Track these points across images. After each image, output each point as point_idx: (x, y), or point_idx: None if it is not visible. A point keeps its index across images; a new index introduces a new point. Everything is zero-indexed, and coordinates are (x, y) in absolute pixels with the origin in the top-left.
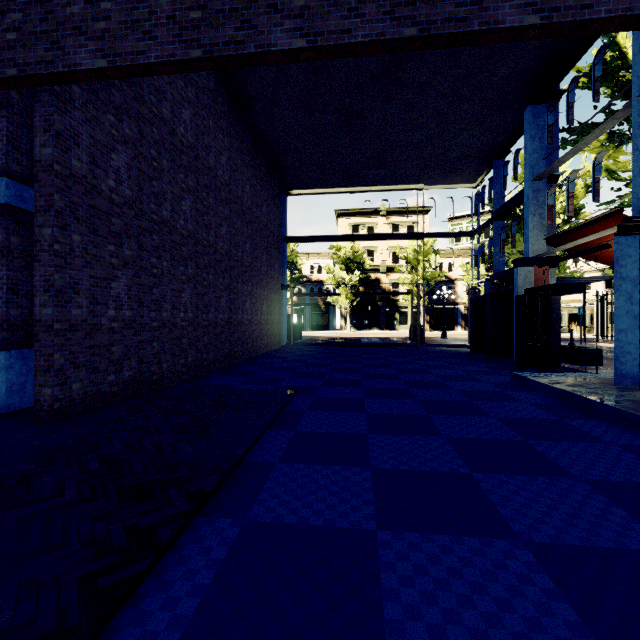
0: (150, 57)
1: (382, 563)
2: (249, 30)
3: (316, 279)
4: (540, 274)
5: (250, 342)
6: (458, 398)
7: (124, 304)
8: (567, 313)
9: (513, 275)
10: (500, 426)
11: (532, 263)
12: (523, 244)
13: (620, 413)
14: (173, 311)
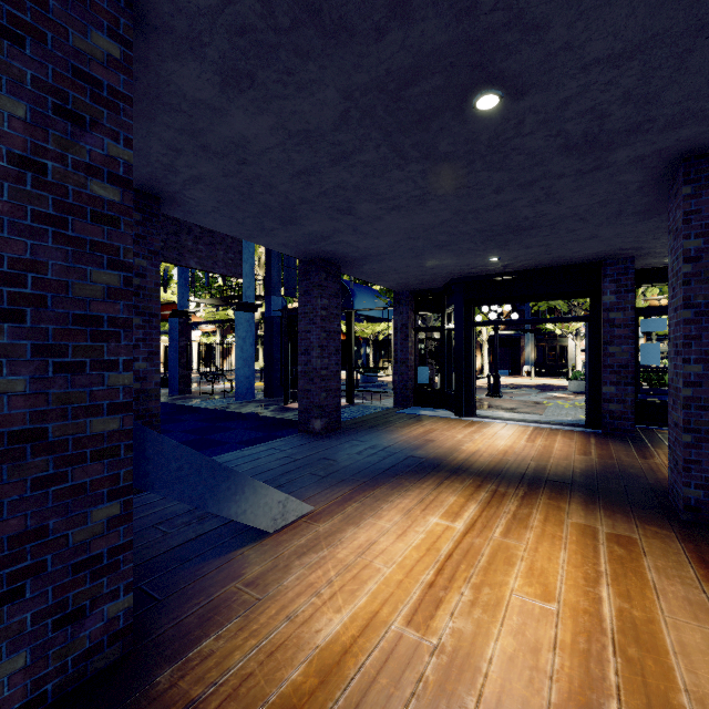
0: None
1: None
2: None
3: None
4: None
5: None
6: None
7: None
8: None
9: None
10: None
11: None
12: None
13: (162, 404)
14: None
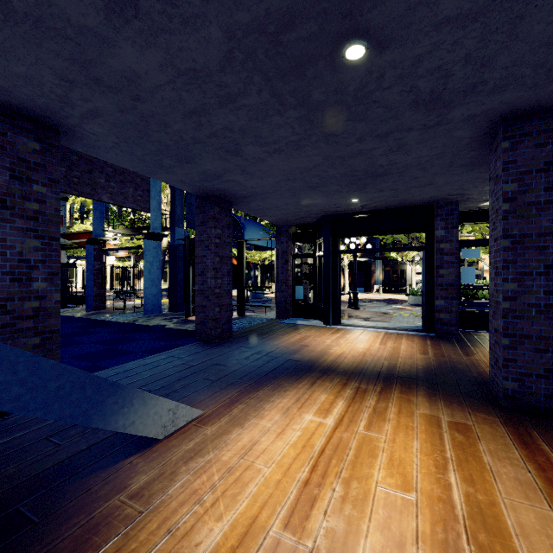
0: None
1: None
2: None
3: None
4: None
5: None
6: None
7: None
8: None
9: None
10: None
11: None
12: None
13: (78, 318)
14: None
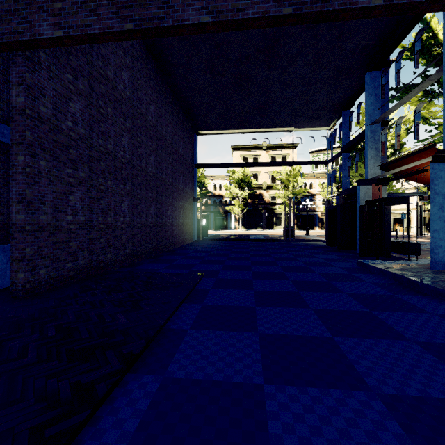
0: (95, 29)
1: (269, 412)
2: (168, 9)
3: (218, 194)
4: (376, 190)
5: (171, 238)
6: (319, 279)
7: (79, 211)
8: (392, 218)
9: (356, 191)
10: (351, 300)
11: (370, 183)
12: (363, 169)
13: (437, 290)
14: (115, 216)
